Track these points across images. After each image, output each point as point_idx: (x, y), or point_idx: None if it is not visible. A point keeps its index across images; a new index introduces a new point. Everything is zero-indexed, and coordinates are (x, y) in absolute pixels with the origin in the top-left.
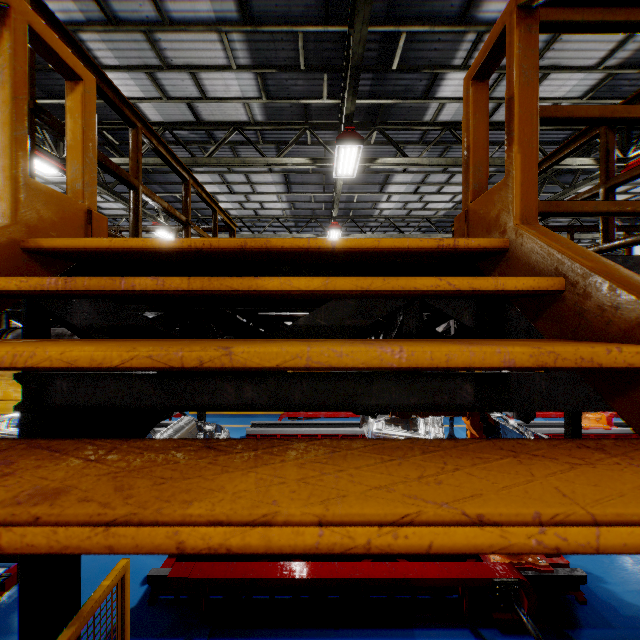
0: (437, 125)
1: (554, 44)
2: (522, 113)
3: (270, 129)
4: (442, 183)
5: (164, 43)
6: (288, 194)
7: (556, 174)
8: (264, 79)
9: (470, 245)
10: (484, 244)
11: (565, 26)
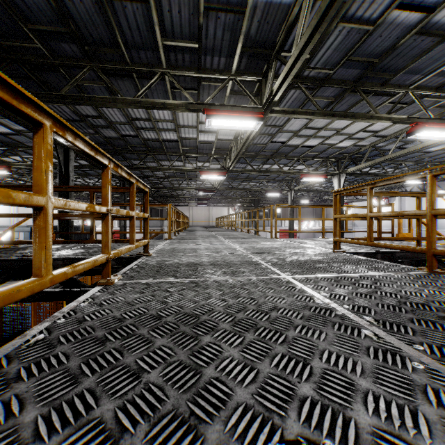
0: None
1: None
2: None
3: None
4: None
5: (185, 124)
6: None
7: None
8: None
9: None
10: None
11: None
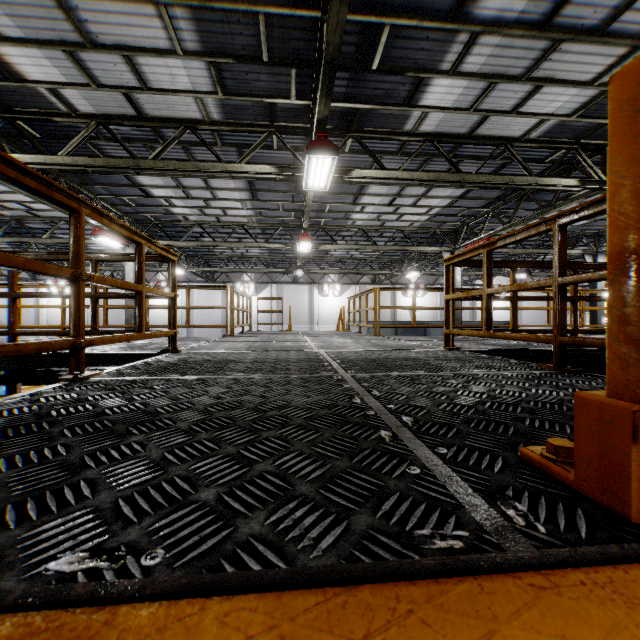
0: (418, 136)
1: (552, 53)
2: None
3: (229, 130)
4: (419, 196)
5: (83, 13)
6: (253, 201)
7: (533, 191)
8: (219, 70)
9: None
10: None
11: None
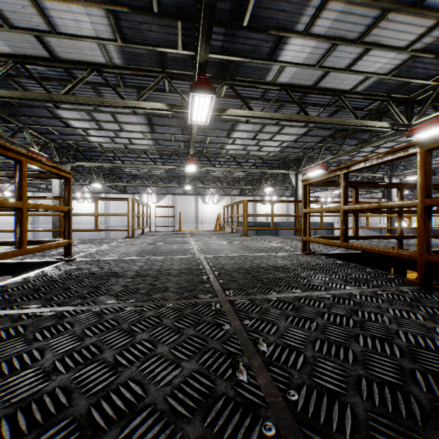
0: (276, 85)
1: (381, 22)
2: None
3: (129, 73)
4: (274, 133)
5: None
6: (152, 133)
7: (354, 132)
8: (117, 19)
9: None
10: None
11: None
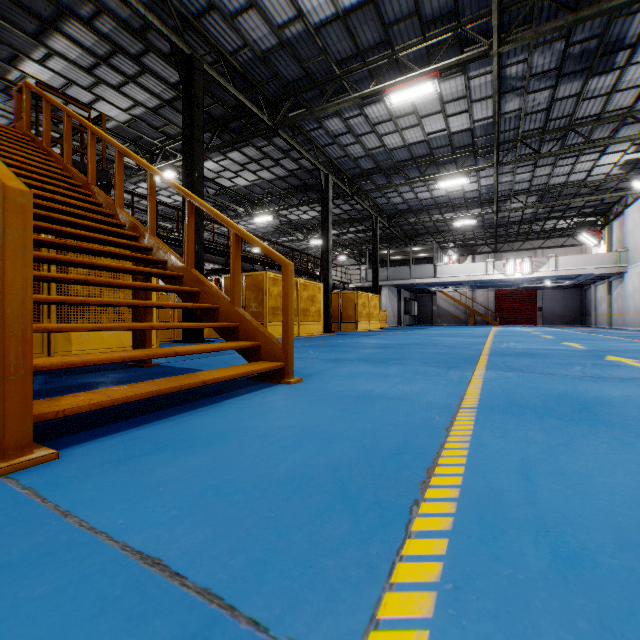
0: None
1: (99, 86)
2: (28, 107)
3: None
4: None
5: None
6: None
7: (125, 167)
8: None
9: (14, 130)
10: (18, 131)
11: (49, 92)
